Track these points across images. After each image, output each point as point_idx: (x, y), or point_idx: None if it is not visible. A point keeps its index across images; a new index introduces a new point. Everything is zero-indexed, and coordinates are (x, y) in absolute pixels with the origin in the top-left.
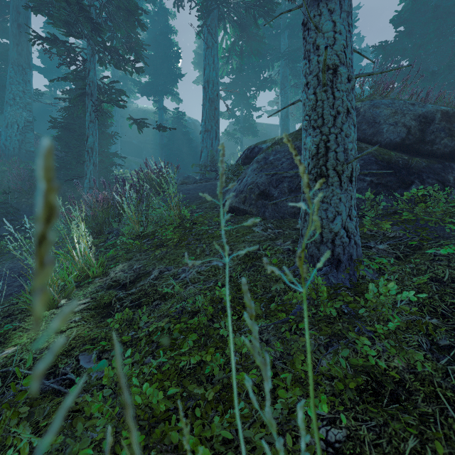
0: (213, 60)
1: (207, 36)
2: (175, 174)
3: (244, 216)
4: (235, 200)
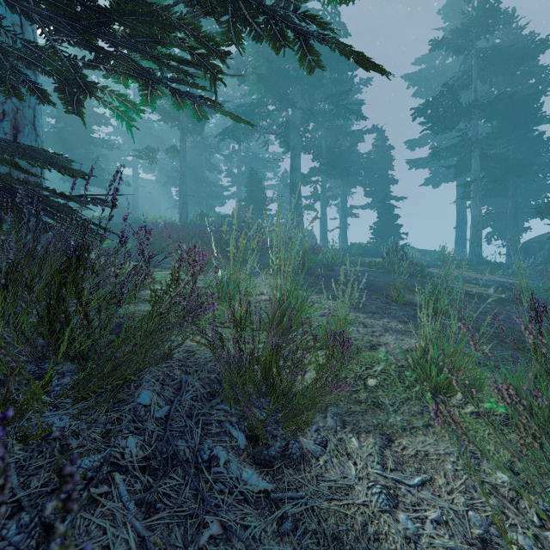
0: None
1: None
2: None
3: None
4: None
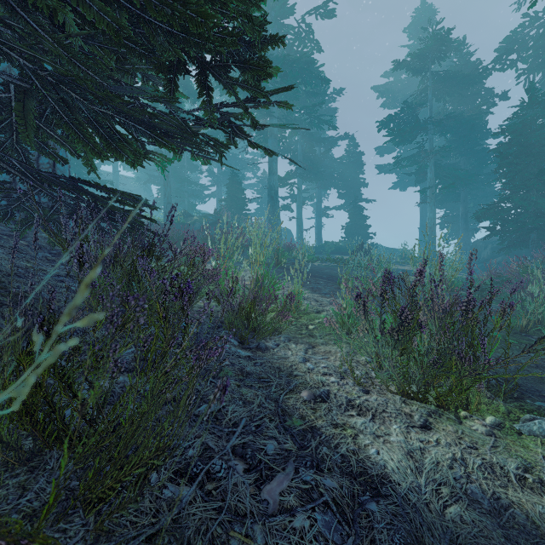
0: None
1: None
2: None
3: None
4: None
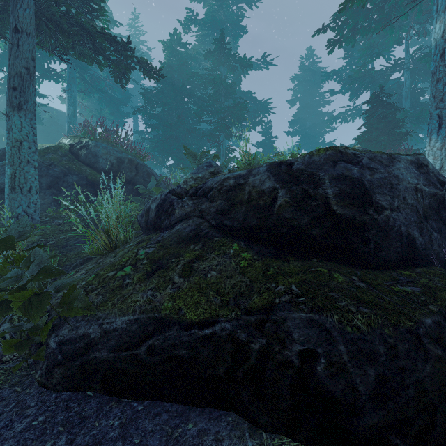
0: None
1: None
2: None
3: None
4: None
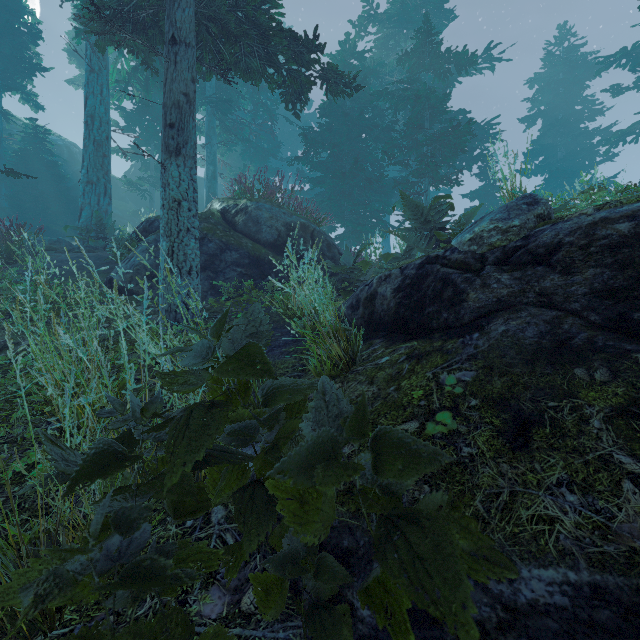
0: (101, 91)
1: (91, 55)
2: (43, 246)
3: (130, 296)
4: (121, 279)
